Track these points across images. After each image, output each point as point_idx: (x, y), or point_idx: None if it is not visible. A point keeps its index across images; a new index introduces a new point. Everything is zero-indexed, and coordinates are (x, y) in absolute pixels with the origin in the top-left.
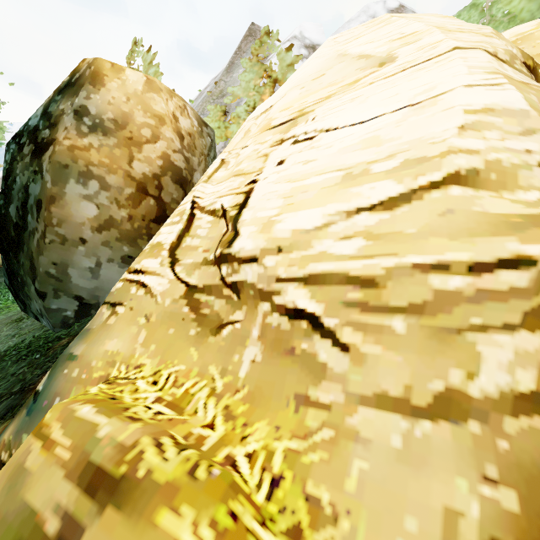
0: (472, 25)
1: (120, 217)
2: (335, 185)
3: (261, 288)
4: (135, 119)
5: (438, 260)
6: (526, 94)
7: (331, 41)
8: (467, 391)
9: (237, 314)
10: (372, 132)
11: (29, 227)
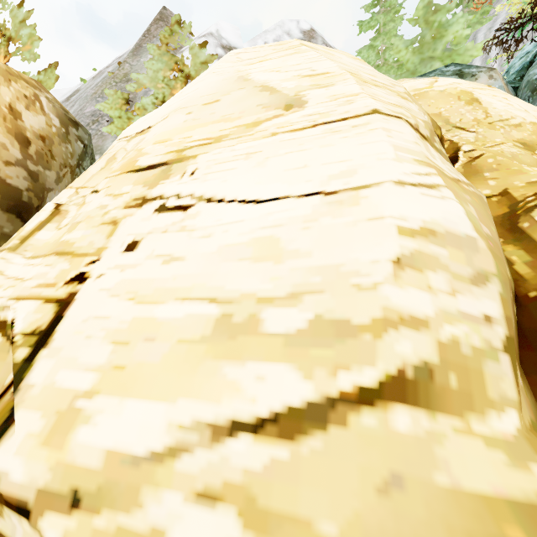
0: (385, 78)
1: None
2: (201, 340)
3: None
4: None
5: None
6: (466, 206)
7: (233, 56)
8: None
9: None
10: (269, 227)
11: None
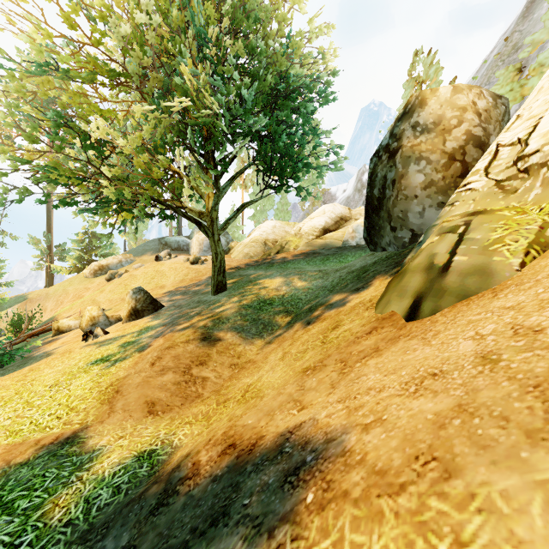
0: None
1: (437, 179)
2: None
3: (541, 162)
4: (446, 116)
5: None
6: None
7: None
8: None
9: (527, 182)
10: None
11: (386, 196)
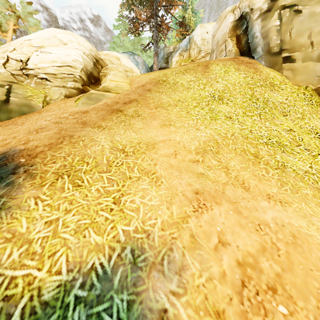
0: (86, 46)
1: None
2: (51, 62)
3: (35, 74)
4: None
5: (64, 73)
6: (83, 60)
7: (52, 29)
8: (66, 86)
9: (28, 80)
10: (59, 56)
11: None
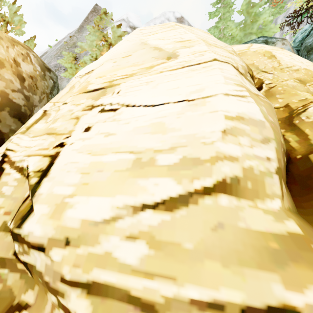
0: (221, 43)
1: None
2: (126, 170)
3: (48, 281)
4: None
5: (214, 298)
6: (260, 107)
7: (138, 31)
8: None
9: (29, 294)
10: (159, 117)
11: None
